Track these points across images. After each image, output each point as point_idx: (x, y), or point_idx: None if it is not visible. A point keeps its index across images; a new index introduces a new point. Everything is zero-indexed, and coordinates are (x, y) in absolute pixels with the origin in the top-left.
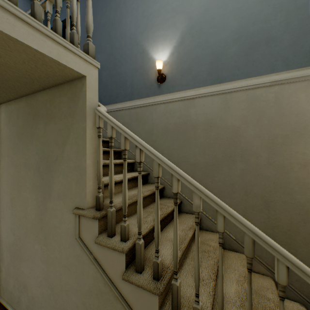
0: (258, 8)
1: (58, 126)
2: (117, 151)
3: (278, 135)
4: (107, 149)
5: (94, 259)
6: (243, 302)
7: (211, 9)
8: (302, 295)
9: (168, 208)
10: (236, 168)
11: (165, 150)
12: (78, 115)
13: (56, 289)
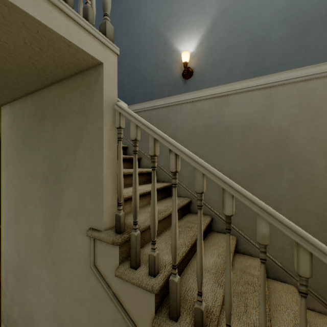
0: None
1: (68, 128)
2: None
3: None
4: (125, 157)
5: (113, 295)
6: None
7: None
8: None
9: None
10: (283, 179)
11: None
12: (93, 113)
13: (66, 326)
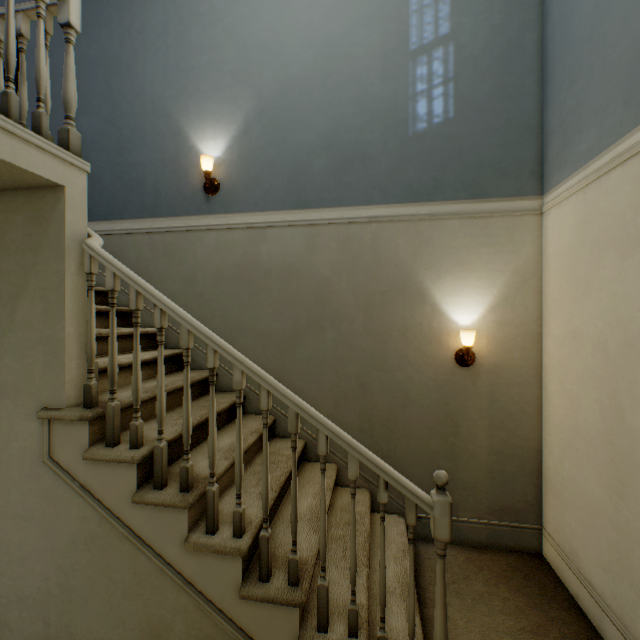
0: (353, 111)
1: (2, 266)
2: (126, 311)
3: (376, 292)
4: (104, 308)
5: (81, 487)
6: (315, 514)
7: (291, 92)
8: (401, 503)
9: (220, 405)
10: (326, 338)
11: (219, 311)
12: (49, 250)
13: None
